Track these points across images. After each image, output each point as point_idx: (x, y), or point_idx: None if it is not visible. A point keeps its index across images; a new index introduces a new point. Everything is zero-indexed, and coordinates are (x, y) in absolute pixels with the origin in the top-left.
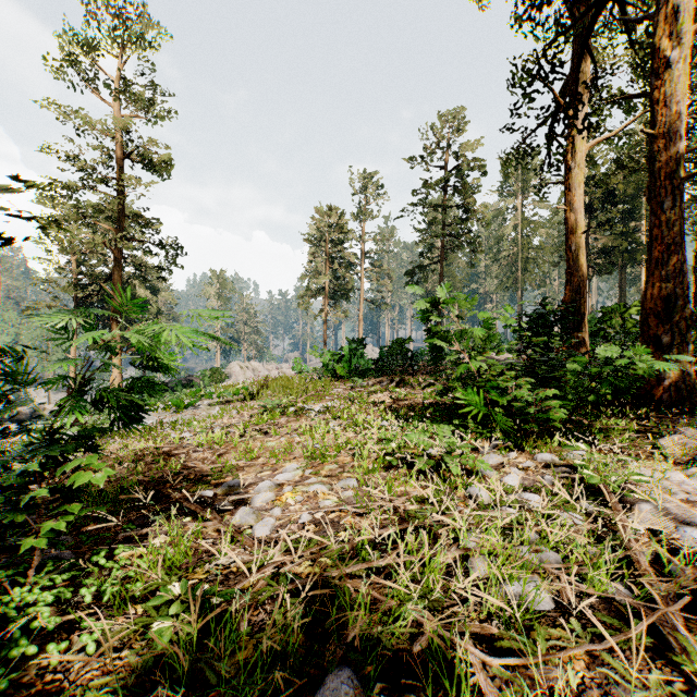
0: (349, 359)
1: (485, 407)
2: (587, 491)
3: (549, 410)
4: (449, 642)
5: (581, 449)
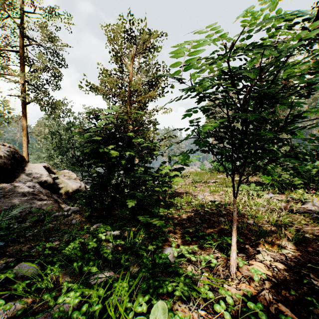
0: (224, 164)
1: (269, 179)
2: (296, 202)
3: (294, 181)
4: (240, 208)
5: (298, 191)
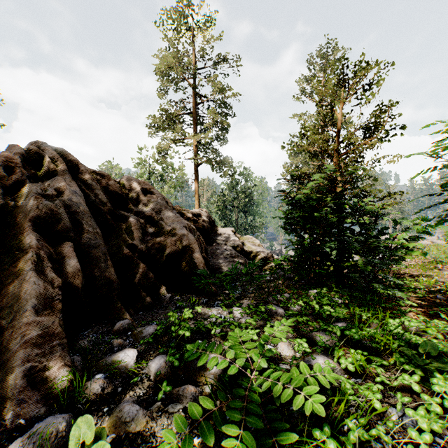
0: None
1: None
2: None
3: None
4: None
5: None
